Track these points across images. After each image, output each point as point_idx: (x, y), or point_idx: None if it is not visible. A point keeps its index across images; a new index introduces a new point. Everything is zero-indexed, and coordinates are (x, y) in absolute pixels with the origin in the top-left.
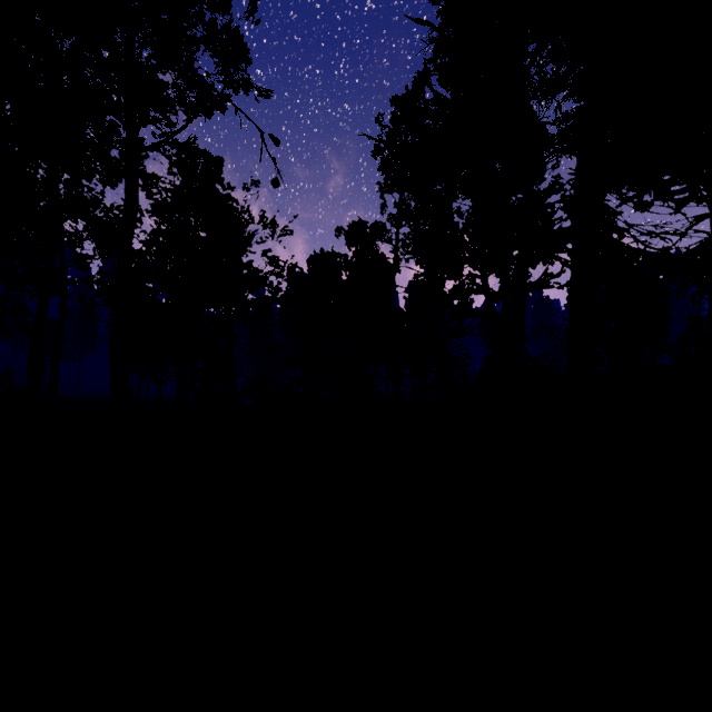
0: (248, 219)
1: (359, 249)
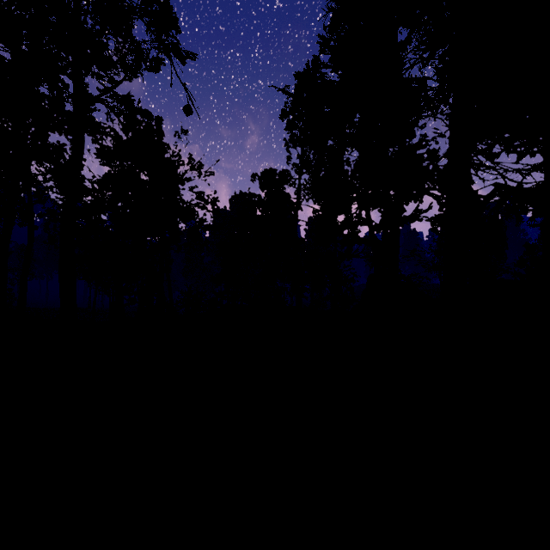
0: (178, 161)
1: (270, 191)
